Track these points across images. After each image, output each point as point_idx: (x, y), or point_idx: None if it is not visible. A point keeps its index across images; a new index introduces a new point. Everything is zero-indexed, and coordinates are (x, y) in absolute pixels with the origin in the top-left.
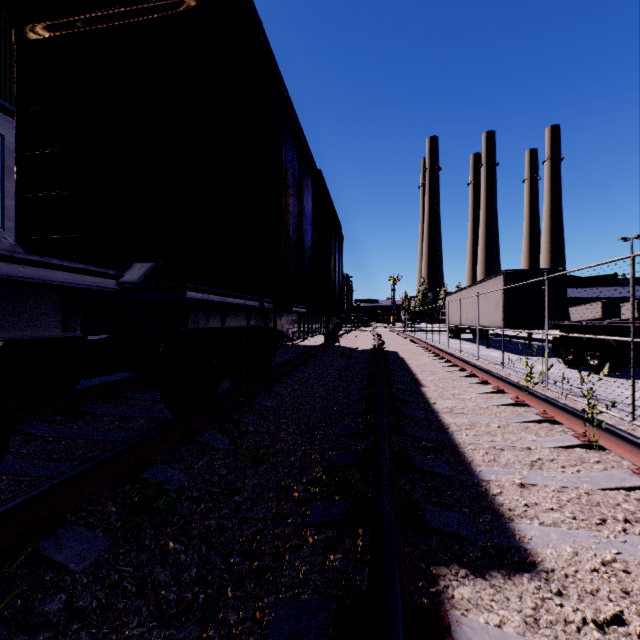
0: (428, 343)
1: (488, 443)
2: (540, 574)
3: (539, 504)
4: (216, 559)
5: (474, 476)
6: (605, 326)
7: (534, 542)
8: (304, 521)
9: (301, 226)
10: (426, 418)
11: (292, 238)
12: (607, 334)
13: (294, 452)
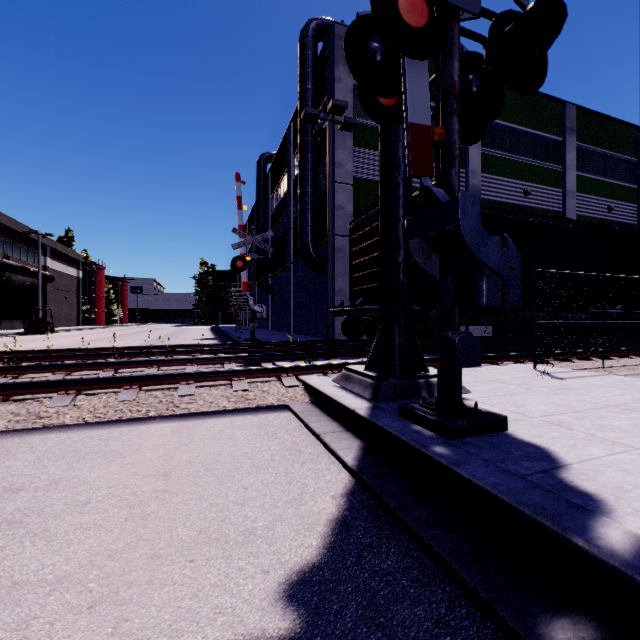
0: None
1: None
2: None
3: None
4: None
5: None
6: None
7: None
8: None
9: None
10: None
11: None
12: None
13: None
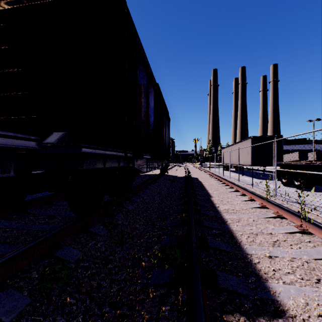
0: (213, 173)
1: (249, 230)
2: (288, 319)
3: (281, 269)
4: (94, 309)
5: (243, 251)
6: (303, 165)
7: (282, 296)
8: (147, 282)
9: (148, 113)
10: (214, 215)
11: (143, 119)
12: (304, 169)
13: (143, 236)
